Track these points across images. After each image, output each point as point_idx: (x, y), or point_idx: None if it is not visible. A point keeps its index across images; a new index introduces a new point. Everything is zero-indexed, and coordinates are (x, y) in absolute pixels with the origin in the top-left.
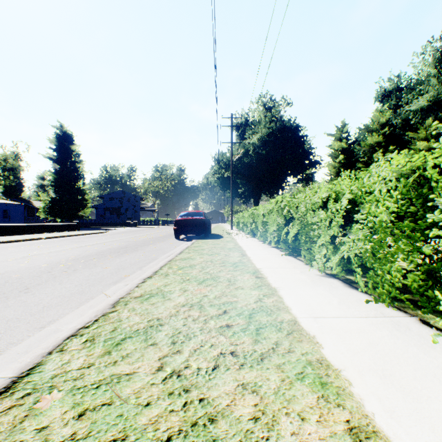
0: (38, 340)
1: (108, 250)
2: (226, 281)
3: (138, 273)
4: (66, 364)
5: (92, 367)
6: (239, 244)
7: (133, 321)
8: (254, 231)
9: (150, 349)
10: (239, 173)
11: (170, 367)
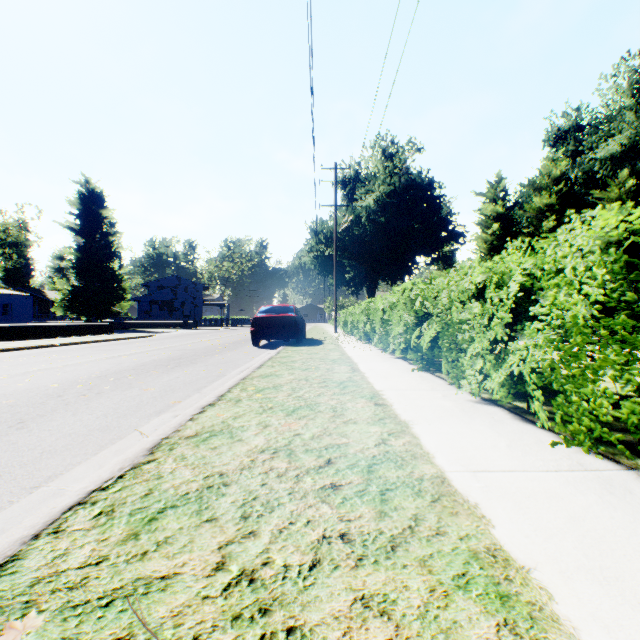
0: (24, 510)
1: (153, 362)
2: (330, 410)
3: (195, 398)
4: (60, 557)
5: (104, 564)
6: (347, 354)
7: (181, 478)
8: (369, 335)
9: (206, 528)
10: (346, 250)
11: (237, 564)
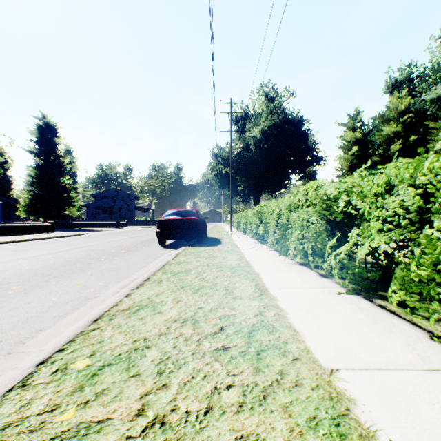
0: None
1: (37, 269)
2: None
3: None
4: None
5: None
6: (245, 258)
7: None
8: (262, 235)
9: None
10: (238, 170)
11: None
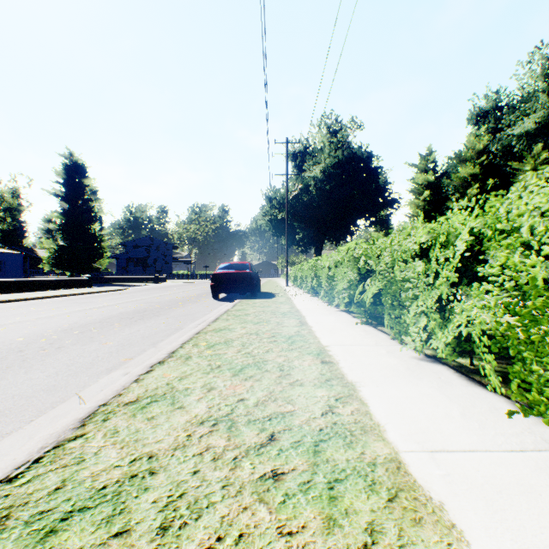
0: None
1: (119, 315)
2: (277, 369)
3: (149, 353)
4: None
5: None
6: (296, 307)
7: (103, 462)
8: (316, 289)
9: None
10: (296, 214)
11: None
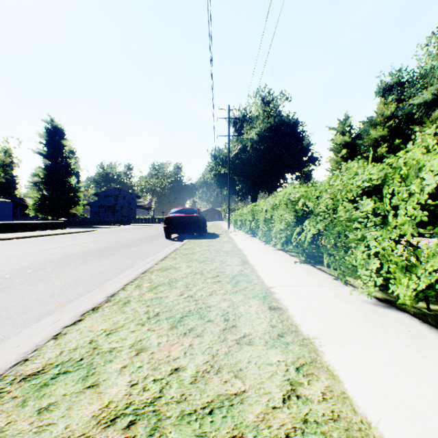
0: None
1: (79, 253)
2: (221, 319)
3: (91, 294)
4: None
5: None
6: (238, 246)
7: None
8: (254, 230)
9: None
10: (236, 170)
11: None
